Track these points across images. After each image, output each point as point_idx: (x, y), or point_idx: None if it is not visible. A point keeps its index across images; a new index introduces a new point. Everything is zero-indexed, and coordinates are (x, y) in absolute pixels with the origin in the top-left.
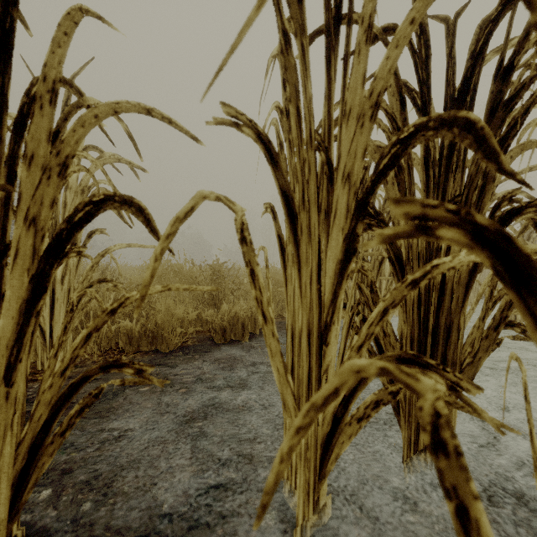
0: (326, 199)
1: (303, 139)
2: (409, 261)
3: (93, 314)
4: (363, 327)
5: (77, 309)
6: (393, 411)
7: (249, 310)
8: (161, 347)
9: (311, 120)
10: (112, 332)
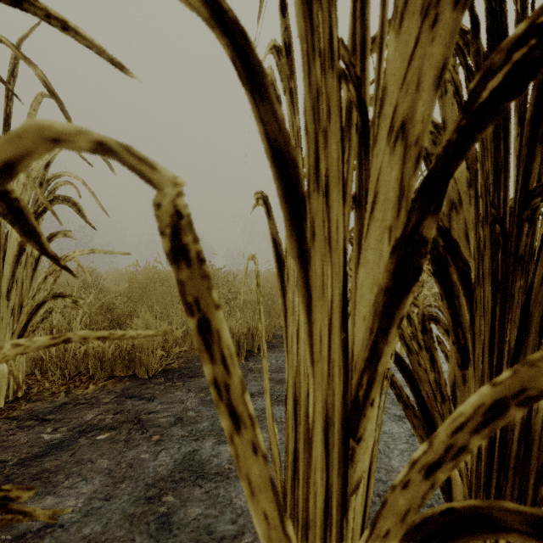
0: (357, 174)
1: (316, 46)
2: (478, 280)
3: (59, 332)
4: (440, 429)
5: (27, 330)
6: (442, 494)
7: (246, 325)
8: (139, 372)
9: (332, 14)
10: (82, 354)
